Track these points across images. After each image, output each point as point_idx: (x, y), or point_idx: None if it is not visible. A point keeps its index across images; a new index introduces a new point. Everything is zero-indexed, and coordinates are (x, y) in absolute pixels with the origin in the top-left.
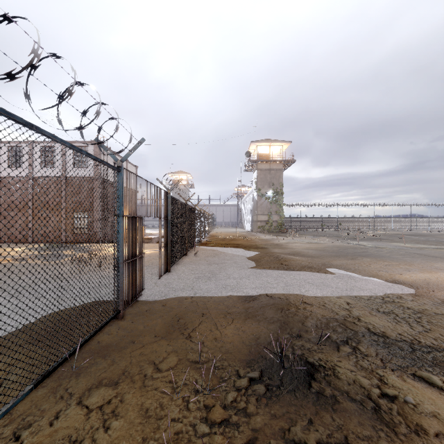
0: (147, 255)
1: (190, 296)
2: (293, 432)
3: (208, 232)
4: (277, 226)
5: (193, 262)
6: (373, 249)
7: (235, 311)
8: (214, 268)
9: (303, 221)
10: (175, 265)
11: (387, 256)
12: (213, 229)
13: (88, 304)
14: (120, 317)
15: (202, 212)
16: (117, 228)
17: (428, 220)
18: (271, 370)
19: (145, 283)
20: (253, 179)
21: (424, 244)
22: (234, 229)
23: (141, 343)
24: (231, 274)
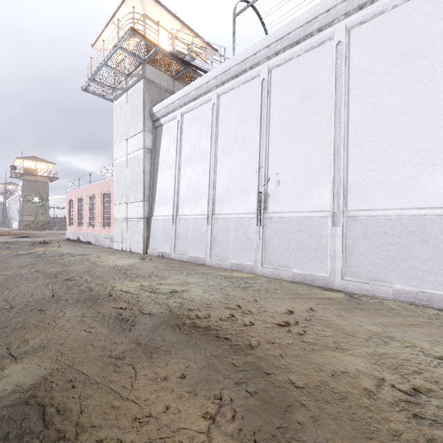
0: None
1: None
2: (5, 244)
3: None
4: (43, 224)
5: None
6: None
7: None
8: None
9: None
10: None
11: None
12: None
13: None
14: None
15: None
16: None
17: None
18: (4, 243)
19: None
20: (20, 186)
21: None
22: None
23: None
24: None
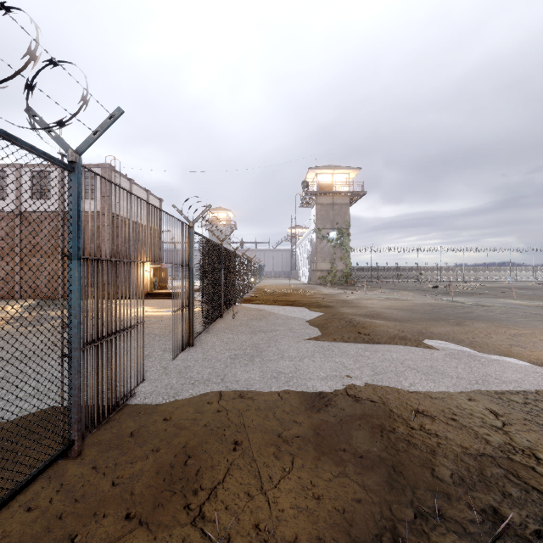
0: (166, 318)
1: (217, 397)
2: None
3: (254, 284)
4: (342, 277)
5: (230, 329)
6: (479, 308)
7: (296, 436)
8: (260, 340)
9: (374, 270)
10: (203, 334)
11: (504, 319)
12: (260, 281)
13: (34, 416)
14: (74, 454)
15: (246, 258)
16: (68, 282)
17: (531, 270)
18: None
19: (148, 368)
20: (311, 216)
21: (542, 301)
22: (286, 281)
23: (89, 542)
24: (285, 350)
